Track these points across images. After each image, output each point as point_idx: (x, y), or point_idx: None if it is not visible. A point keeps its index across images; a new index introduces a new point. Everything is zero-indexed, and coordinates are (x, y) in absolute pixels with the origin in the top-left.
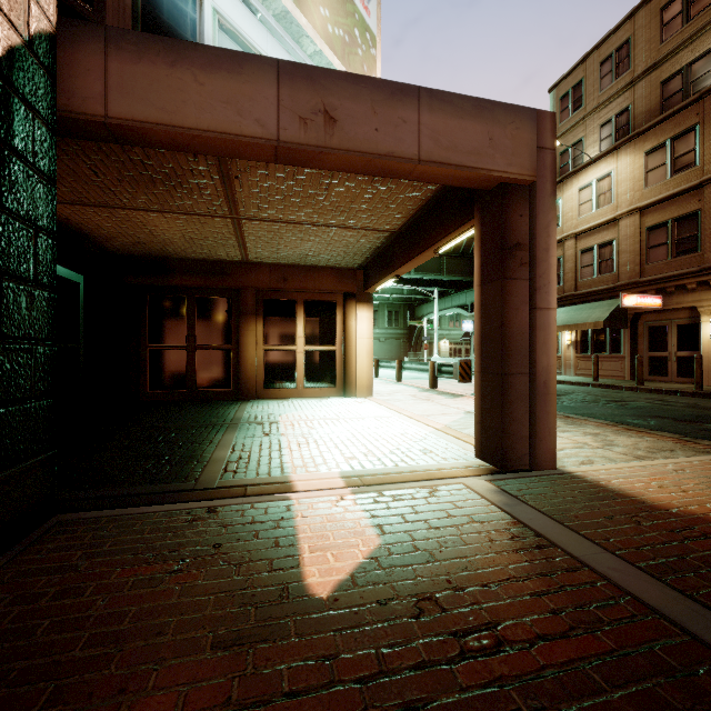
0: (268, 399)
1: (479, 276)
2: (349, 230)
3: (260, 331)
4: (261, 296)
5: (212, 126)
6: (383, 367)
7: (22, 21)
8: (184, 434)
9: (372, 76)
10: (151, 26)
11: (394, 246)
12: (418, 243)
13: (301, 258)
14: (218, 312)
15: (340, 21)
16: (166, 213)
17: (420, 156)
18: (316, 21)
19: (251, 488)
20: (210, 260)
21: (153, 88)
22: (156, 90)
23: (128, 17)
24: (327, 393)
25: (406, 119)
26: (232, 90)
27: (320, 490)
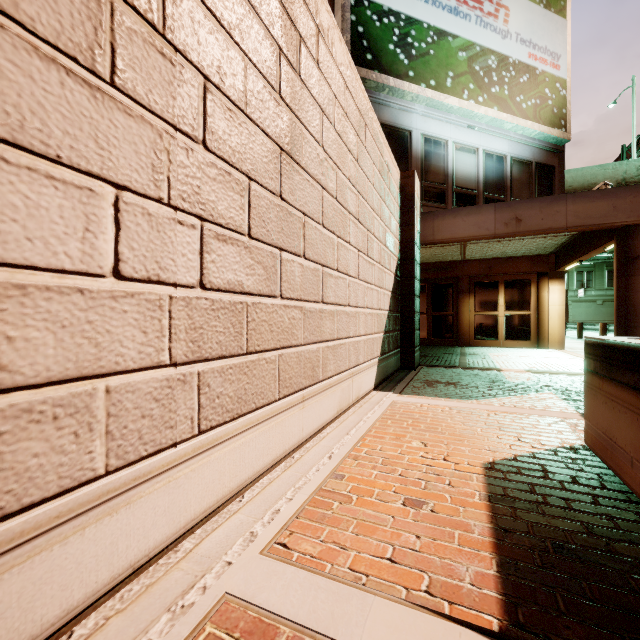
0: (477, 346)
1: (615, 273)
2: (537, 238)
3: (472, 303)
4: (472, 280)
5: (469, 235)
6: (587, 329)
7: (417, 225)
8: (440, 355)
9: (562, 111)
10: (427, 170)
11: (576, 241)
12: (591, 243)
13: (502, 254)
14: (444, 292)
15: (532, 94)
16: (427, 248)
17: (567, 225)
18: (513, 109)
19: (483, 368)
20: (440, 262)
21: (448, 227)
22: (449, 228)
23: (419, 173)
24: (522, 345)
25: (558, 211)
26: (476, 220)
27: (513, 371)
